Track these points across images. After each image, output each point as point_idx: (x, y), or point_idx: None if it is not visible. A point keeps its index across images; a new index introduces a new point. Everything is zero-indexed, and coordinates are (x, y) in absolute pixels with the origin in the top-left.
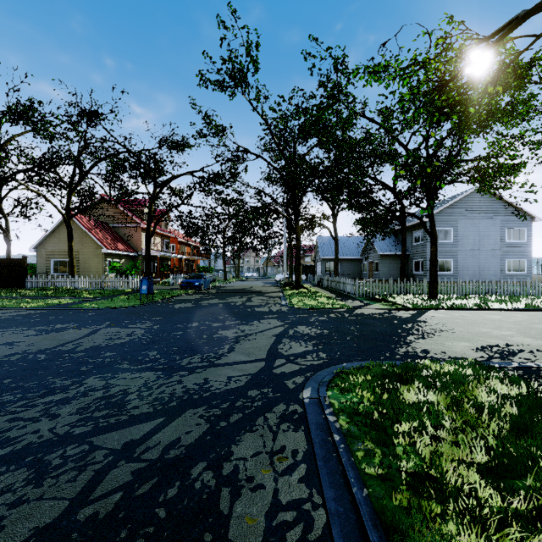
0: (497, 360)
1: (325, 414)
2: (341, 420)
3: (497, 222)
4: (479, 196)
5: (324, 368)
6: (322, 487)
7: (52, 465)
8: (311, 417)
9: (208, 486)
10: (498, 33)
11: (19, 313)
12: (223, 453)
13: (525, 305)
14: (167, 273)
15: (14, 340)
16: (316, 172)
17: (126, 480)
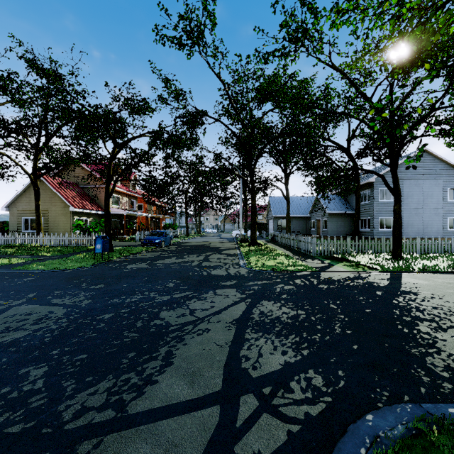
0: None
1: None
2: None
3: (440, 182)
4: (423, 158)
5: (338, 438)
6: None
7: None
8: None
9: None
10: None
11: None
12: None
13: None
14: (133, 230)
15: None
16: (271, 133)
17: None
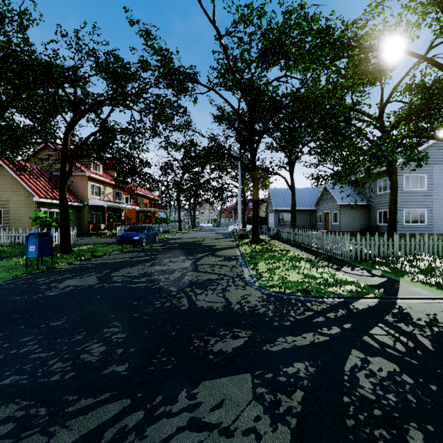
0: None
1: None
2: None
3: None
4: None
5: None
6: None
7: None
8: None
9: None
10: None
11: None
12: None
13: None
14: (116, 224)
15: None
16: (280, 102)
17: None
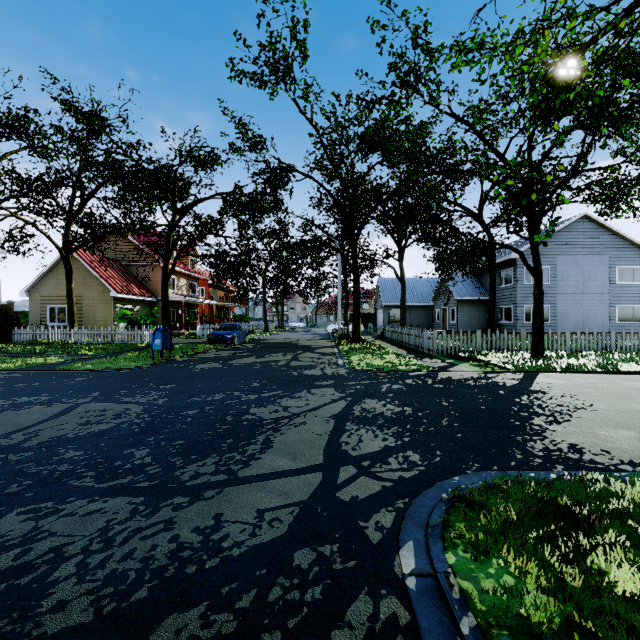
0: None
1: (462, 635)
2: None
3: (605, 259)
4: (583, 226)
5: (425, 489)
6: None
7: None
8: None
9: None
10: None
11: None
12: None
13: None
14: (193, 322)
15: None
16: (380, 195)
17: None
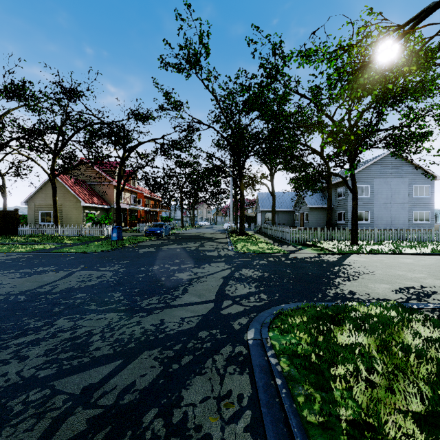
0: (415, 301)
1: (267, 356)
2: (282, 362)
3: (406, 180)
4: (391, 159)
5: (265, 309)
6: (266, 437)
7: (13, 412)
8: (254, 359)
9: (158, 436)
10: (411, 22)
11: (9, 257)
12: (173, 398)
13: (431, 250)
14: (134, 222)
15: (1, 282)
16: (257, 139)
17: (81, 429)
